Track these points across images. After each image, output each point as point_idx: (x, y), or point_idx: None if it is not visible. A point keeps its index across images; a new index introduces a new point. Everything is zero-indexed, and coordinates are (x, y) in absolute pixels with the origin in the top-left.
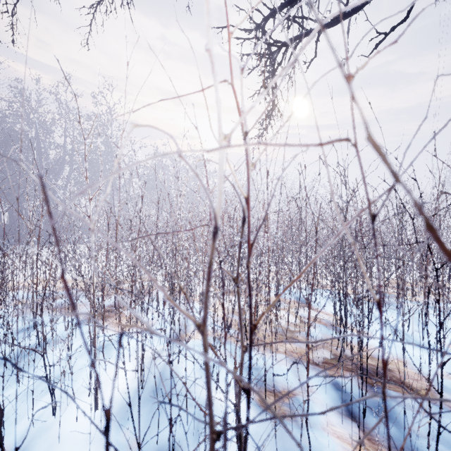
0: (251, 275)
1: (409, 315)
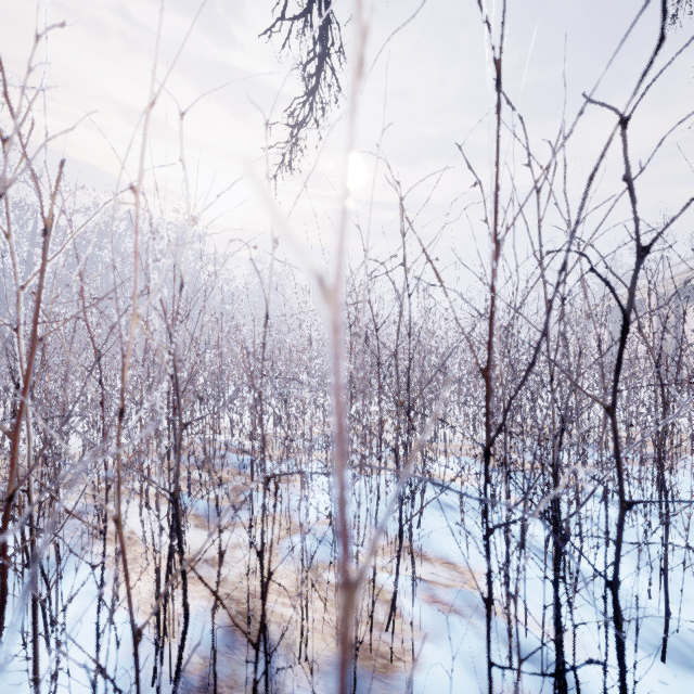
0: (274, 451)
1: (651, 566)
